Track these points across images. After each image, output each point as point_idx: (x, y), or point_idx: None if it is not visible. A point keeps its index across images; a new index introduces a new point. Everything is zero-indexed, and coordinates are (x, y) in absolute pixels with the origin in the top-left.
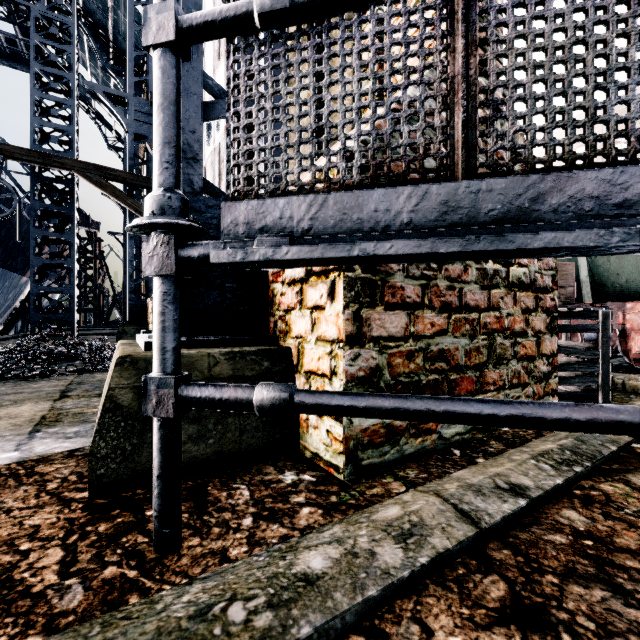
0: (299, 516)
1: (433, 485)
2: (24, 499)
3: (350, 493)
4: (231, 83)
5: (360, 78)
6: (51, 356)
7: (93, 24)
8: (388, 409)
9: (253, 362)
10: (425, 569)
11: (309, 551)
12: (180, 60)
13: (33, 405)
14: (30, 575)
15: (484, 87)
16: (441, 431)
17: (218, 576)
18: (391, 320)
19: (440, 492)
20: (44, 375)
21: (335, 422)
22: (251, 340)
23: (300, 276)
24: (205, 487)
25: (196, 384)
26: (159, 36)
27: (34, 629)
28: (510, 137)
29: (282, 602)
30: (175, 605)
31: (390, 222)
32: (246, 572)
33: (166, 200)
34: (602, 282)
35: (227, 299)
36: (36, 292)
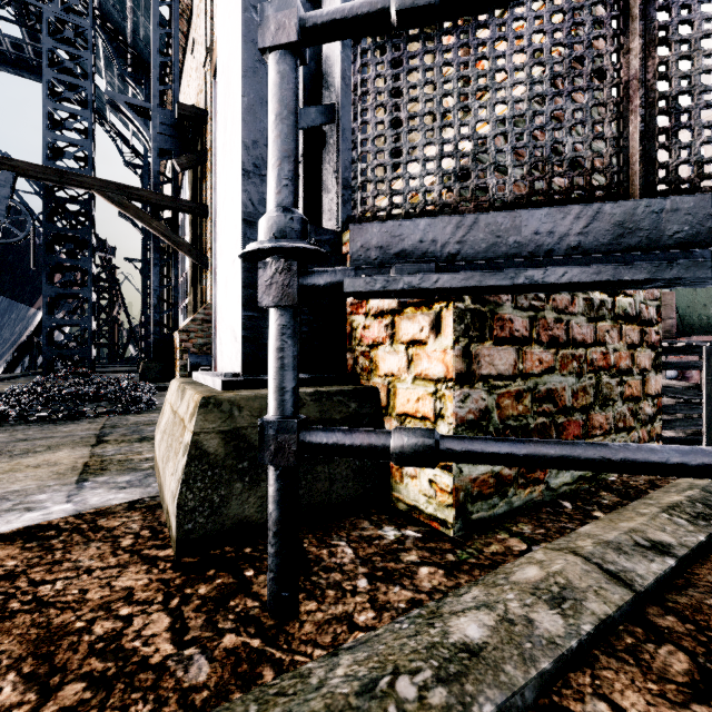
0: (419, 577)
1: (563, 542)
2: (101, 557)
3: (467, 551)
4: (358, 89)
5: (514, 83)
6: (75, 396)
7: (110, 27)
8: (554, 457)
9: (340, 403)
10: (591, 638)
11: (458, 617)
12: (298, 64)
13: (70, 451)
14: (142, 644)
15: (664, 93)
16: (549, 481)
17: (364, 646)
18: (500, 356)
19: (576, 550)
20: (71, 417)
21: (441, 471)
22: (332, 379)
23: (391, 307)
24: (300, 544)
25: (320, 429)
26: (278, 37)
27: (168, 706)
28: (696, 149)
29: (451, 676)
30: (332, 679)
31: (554, 246)
32: (396, 641)
33: (288, 221)
34: (686, 314)
35: (303, 333)
36: (49, 325)
